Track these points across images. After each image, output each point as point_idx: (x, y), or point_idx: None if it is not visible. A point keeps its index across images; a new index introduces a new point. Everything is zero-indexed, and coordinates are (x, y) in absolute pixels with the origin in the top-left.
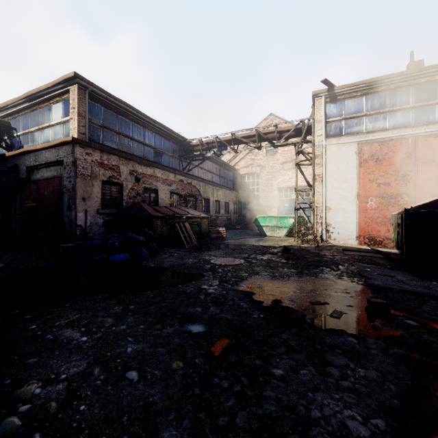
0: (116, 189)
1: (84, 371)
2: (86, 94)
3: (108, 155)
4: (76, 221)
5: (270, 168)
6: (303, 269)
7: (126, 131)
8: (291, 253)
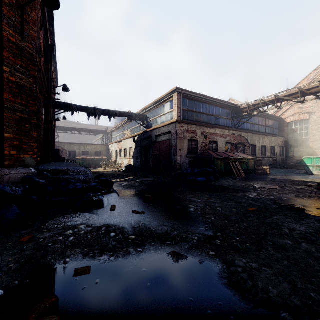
0: (194, 144)
1: (204, 206)
2: (181, 96)
3: (191, 125)
4: (177, 161)
5: None
6: None
7: (199, 110)
8: None
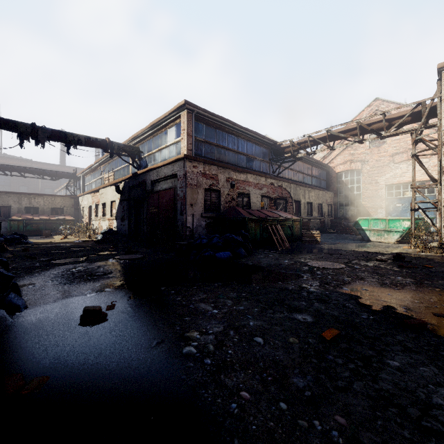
0: (215, 196)
1: (223, 331)
2: (193, 117)
3: (209, 165)
4: (186, 223)
5: (375, 162)
6: (423, 279)
7: (222, 143)
8: (406, 261)
